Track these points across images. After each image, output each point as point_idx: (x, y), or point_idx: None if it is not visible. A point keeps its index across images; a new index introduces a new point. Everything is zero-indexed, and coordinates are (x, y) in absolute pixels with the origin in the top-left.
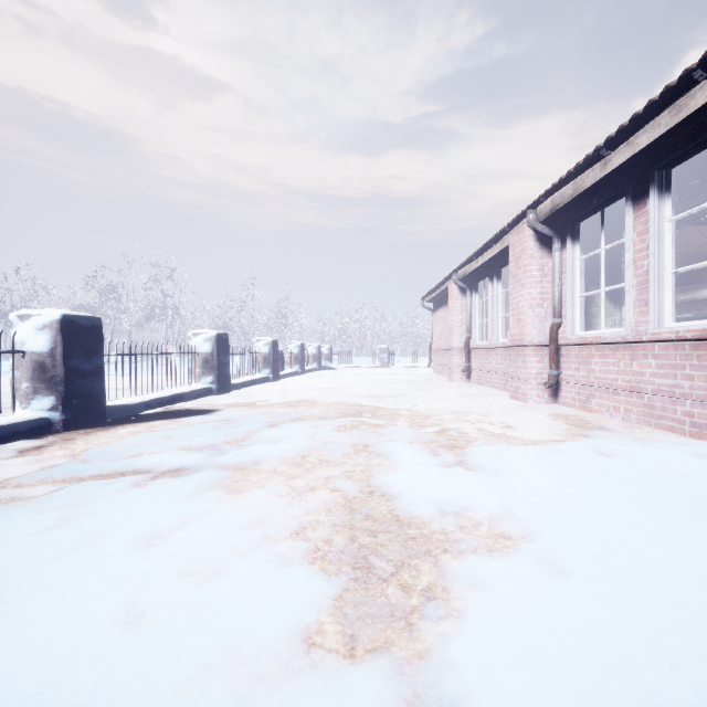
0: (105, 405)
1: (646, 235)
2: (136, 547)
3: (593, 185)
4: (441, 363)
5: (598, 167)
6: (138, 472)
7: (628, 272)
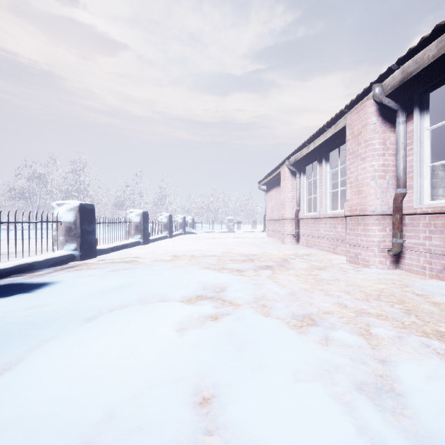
0: None
1: None
2: None
3: None
4: (273, 230)
5: None
6: None
7: None
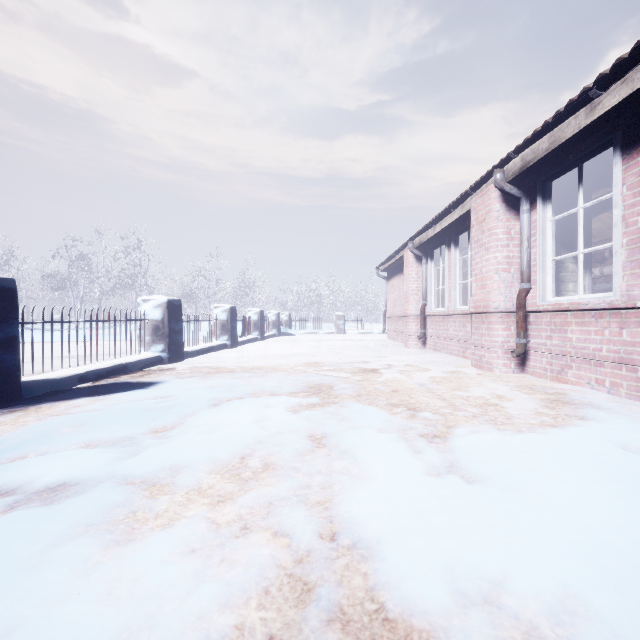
0: (20, 382)
1: None
2: None
3: (575, 134)
4: (395, 330)
5: (582, 113)
6: None
7: (616, 230)
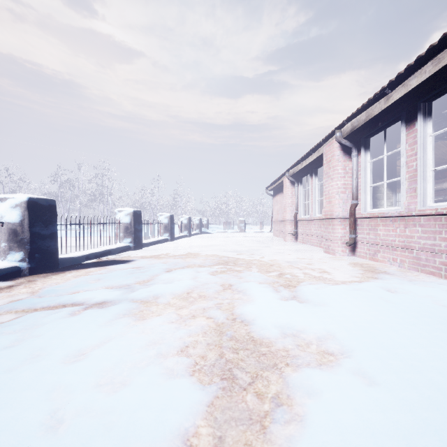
0: (58, 258)
1: (415, 146)
2: (65, 362)
3: (379, 113)
4: (278, 230)
5: (382, 101)
6: (75, 304)
7: (402, 170)
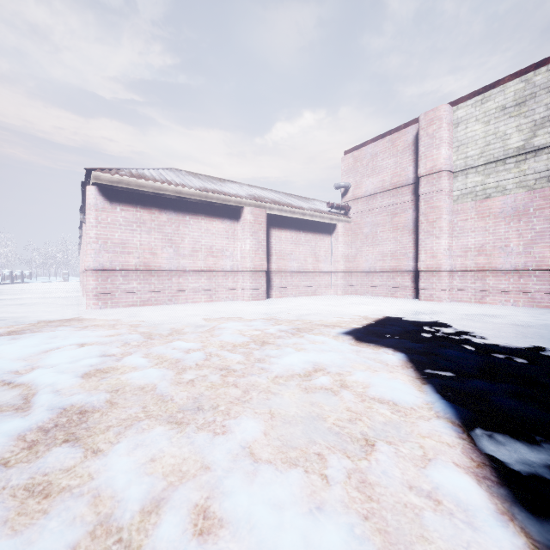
0: None
1: None
2: None
3: None
4: None
5: None
6: None
7: None
